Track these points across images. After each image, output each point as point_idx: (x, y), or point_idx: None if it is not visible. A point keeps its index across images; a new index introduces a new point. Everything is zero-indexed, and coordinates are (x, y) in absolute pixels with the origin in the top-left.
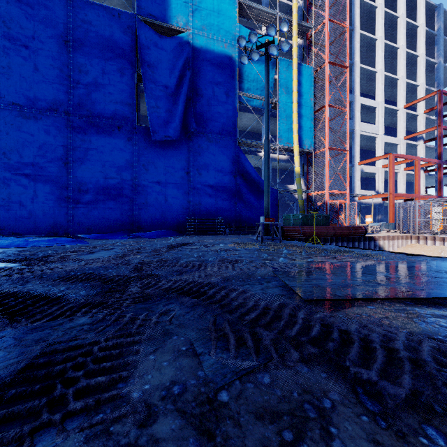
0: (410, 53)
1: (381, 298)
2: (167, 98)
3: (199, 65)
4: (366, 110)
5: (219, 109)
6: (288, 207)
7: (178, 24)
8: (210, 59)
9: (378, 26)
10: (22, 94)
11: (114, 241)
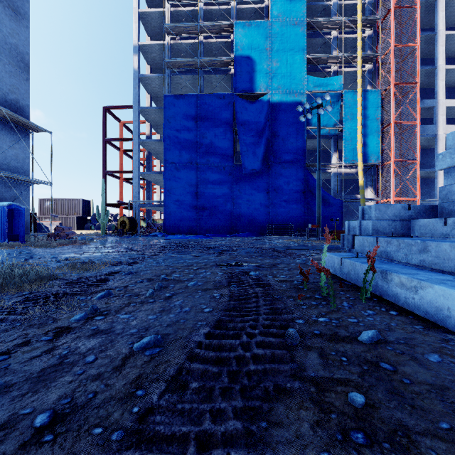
0: None
1: (300, 249)
2: (253, 143)
3: (276, 115)
4: None
5: (291, 143)
6: None
7: (261, 90)
8: (284, 108)
9: None
10: (176, 157)
11: (223, 237)
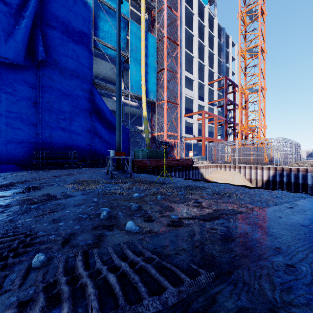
0: (210, 51)
1: None
2: (5, 14)
3: None
4: (188, 81)
5: (74, 46)
6: (137, 144)
7: None
8: None
9: (195, 27)
10: None
11: None
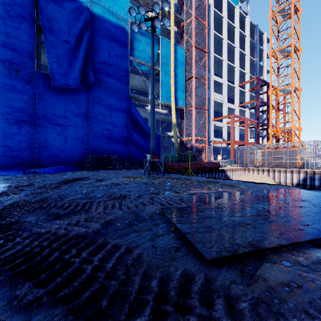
0: (241, 52)
1: (286, 244)
2: (67, 51)
3: (97, 29)
4: (217, 85)
5: (114, 68)
6: (167, 149)
7: None
8: (107, 26)
9: (224, 30)
10: None
11: (3, 177)
